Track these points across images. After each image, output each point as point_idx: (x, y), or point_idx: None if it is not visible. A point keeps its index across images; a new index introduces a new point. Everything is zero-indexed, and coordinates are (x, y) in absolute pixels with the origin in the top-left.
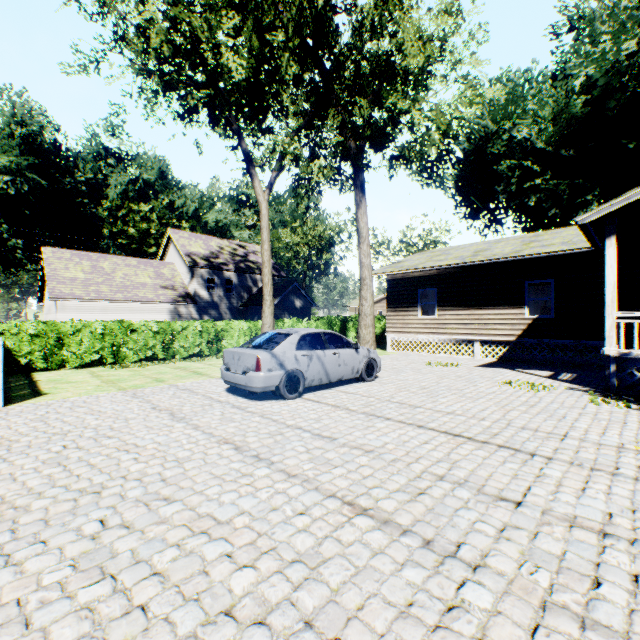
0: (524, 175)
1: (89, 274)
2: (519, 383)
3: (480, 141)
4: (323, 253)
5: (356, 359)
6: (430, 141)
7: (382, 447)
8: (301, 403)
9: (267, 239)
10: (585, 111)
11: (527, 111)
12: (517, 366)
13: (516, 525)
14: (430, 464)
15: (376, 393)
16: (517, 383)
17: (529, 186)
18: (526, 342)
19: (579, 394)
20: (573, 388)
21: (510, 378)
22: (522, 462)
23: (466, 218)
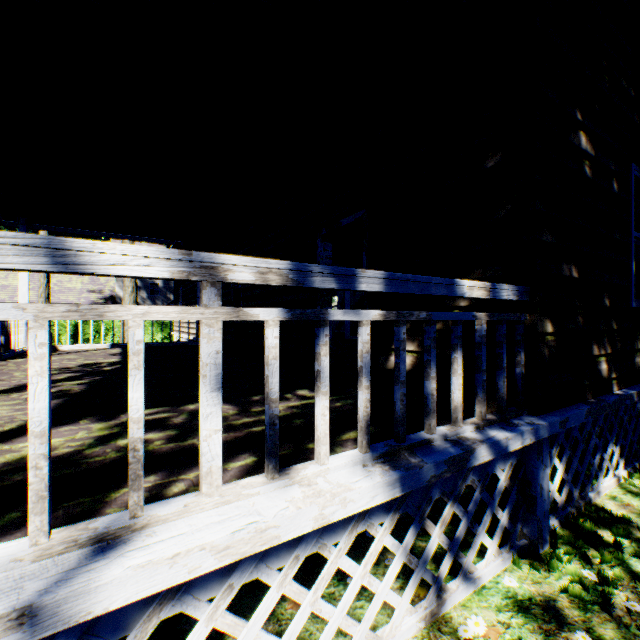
0: None
1: None
2: None
3: None
4: None
5: None
6: None
7: None
8: None
9: None
10: None
11: None
12: None
13: None
14: None
15: None
16: None
17: None
18: None
19: None
20: None
21: None
22: None
23: None
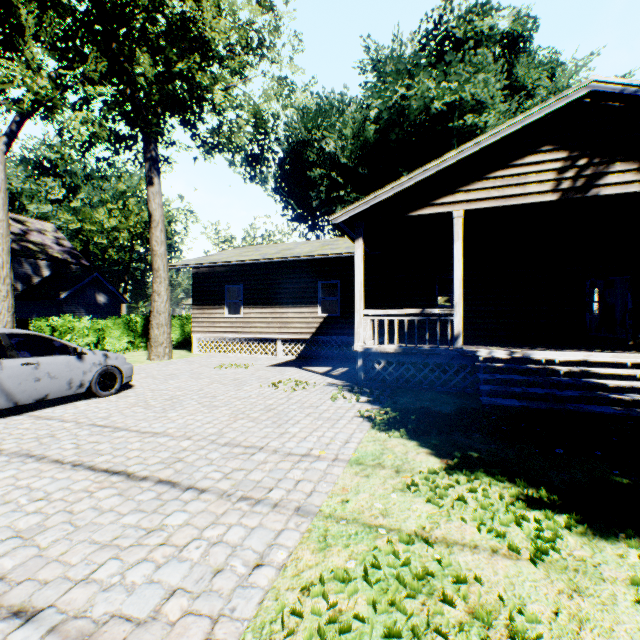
0: (333, 185)
1: None
2: (285, 383)
3: (297, 146)
4: None
5: (78, 369)
6: (238, 129)
7: None
8: None
9: (2, 205)
10: (376, 138)
11: (335, 127)
12: (308, 363)
13: None
14: None
15: (91, 414)
16: (284, 383)
17: (337, 196)
18: (320, 339)
19: (331, 390)
20: (332, 384)
21: (286, 377)
22: (156, 508)
23: (292, 221)
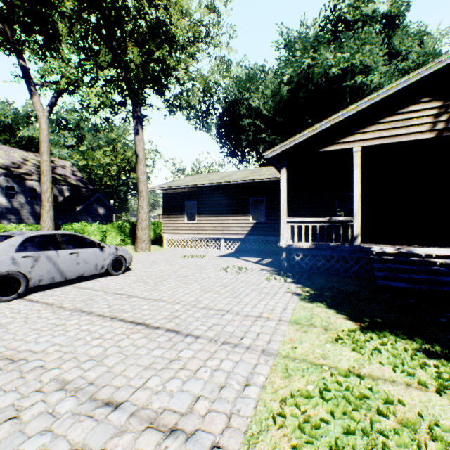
0: (257, 130)
1: None
2: (232, 268)
3: (232, 103)
4: (132, 173)
5: (101, 257)
6: (193, 94)
7: (40, 352)
8: (13, 305)
9: (47, 151)
10: (288, 96)
11: (258, 89)
12: (243, 255)
13: (82, 447)
14: (72, 367)
15: (111, 286)
16: (231, 268)
17: (260, 138)
18: (250, 238)
19: (264, 273)
20: (264, 269)
21: (231, 264)
22: (171, 346)
23: (227, 156)
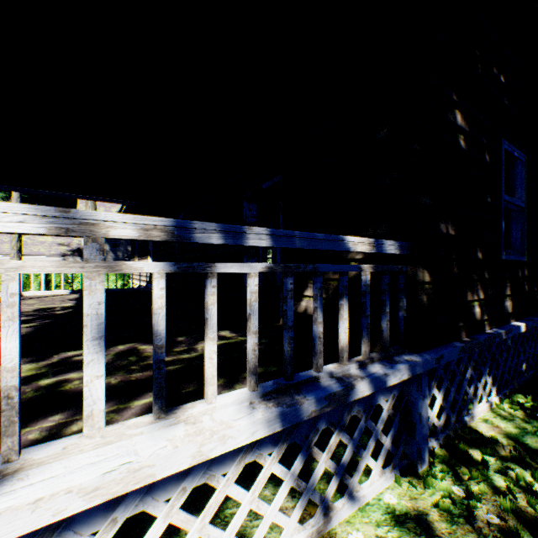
0: None
1: (1, 236)
2: None
3: None
4: None
5: None
6: None
7: None
8: None
9: None
10: None
11: None
12: None
13: None
14: None
15: None
16: None
17: None
18: None
19: None
20: None
21: None
22: None
23: None
